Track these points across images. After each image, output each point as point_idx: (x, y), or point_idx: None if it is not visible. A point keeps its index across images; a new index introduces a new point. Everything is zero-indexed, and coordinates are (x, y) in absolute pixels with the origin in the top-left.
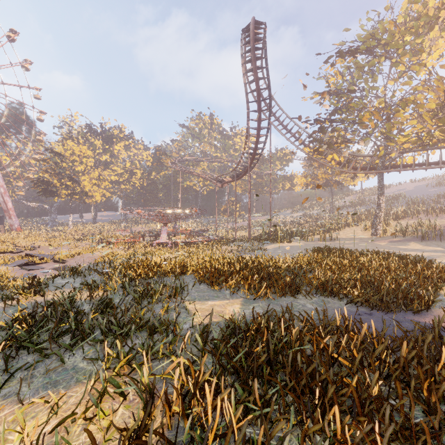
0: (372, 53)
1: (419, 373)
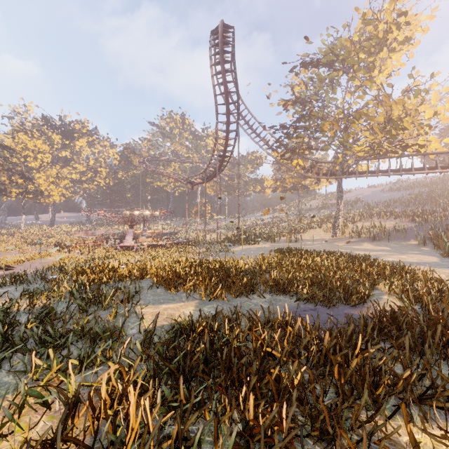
0: (332, 66)
1: (332, 359)
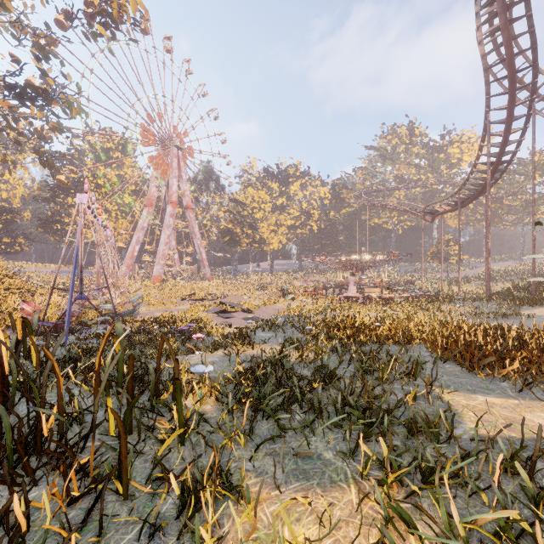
0: None
1: None
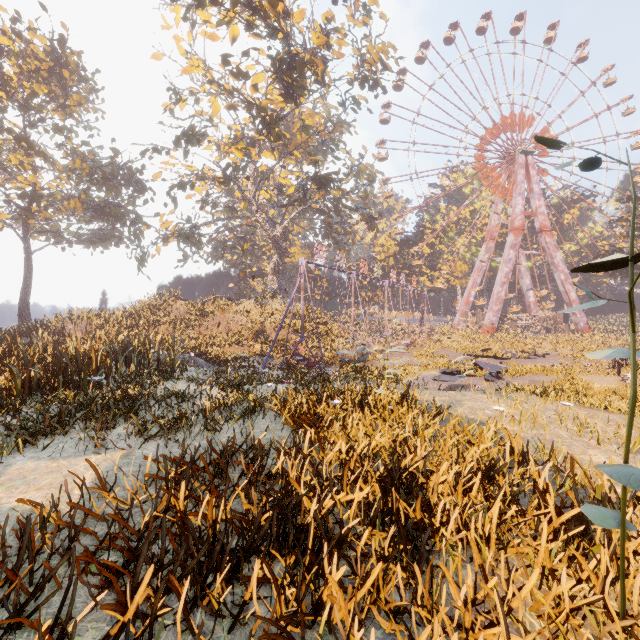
0: None
1: None
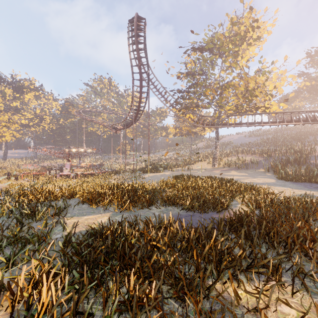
0: (211, 52)
1: (192, 246)
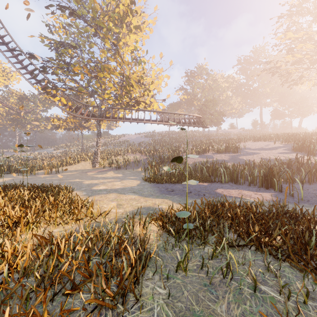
0: (87, 21)
1: None
